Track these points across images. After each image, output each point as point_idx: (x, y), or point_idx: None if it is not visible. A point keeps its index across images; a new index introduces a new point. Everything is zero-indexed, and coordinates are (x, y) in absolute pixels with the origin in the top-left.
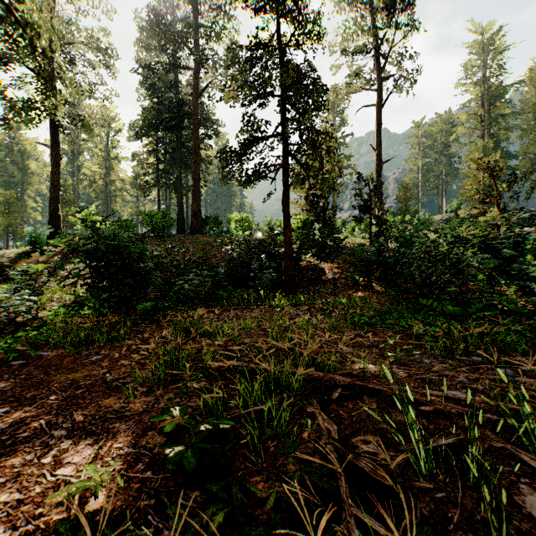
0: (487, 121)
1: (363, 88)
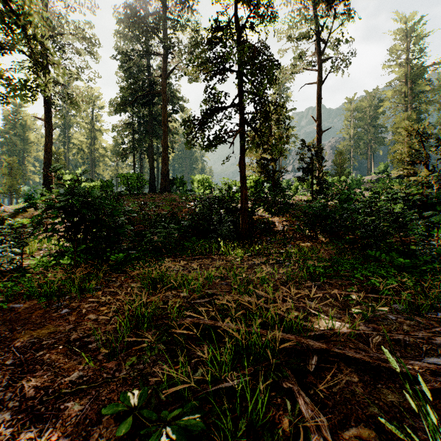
0: (409, 96)
1: (306, 69)
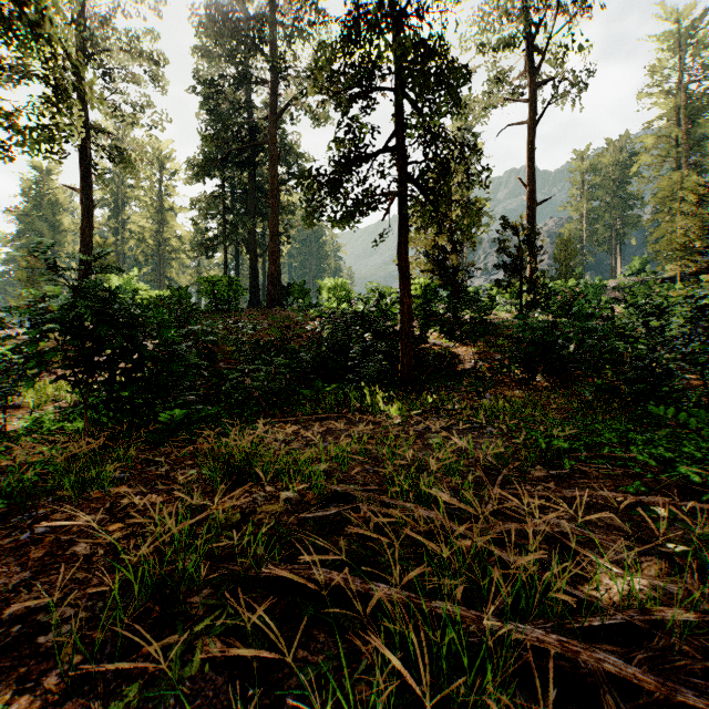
0: (684, 145)
1: (508, 99)
